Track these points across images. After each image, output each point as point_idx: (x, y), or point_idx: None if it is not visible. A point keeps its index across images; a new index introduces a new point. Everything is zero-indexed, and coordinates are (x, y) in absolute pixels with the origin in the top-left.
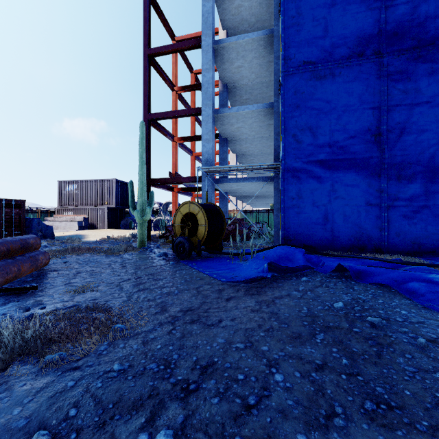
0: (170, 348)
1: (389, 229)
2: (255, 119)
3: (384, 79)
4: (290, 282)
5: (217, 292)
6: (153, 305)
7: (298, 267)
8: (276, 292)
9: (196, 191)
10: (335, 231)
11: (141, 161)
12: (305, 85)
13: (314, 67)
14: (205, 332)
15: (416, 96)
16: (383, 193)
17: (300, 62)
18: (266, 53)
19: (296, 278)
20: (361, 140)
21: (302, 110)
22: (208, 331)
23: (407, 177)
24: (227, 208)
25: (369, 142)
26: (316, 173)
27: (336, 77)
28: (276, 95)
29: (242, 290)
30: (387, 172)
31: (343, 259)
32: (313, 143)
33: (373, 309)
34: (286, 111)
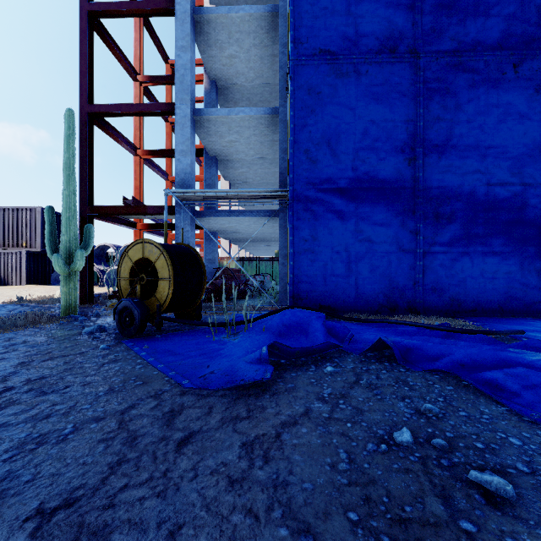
0: None
1: (426, 282)
2: (254, 131)
3: (419, 86)
4: (307, 379)
5: (163, 420)
6: None
7: (318, 347)
8: (284, 407)
9: (171, 229)
10: (361, 286)
11: (67, 174)
12: (322, 82)
13: (334, 59)
14: None
15: (456, 113)
16: (418, 235)
17: (316, 50)
18: (269, 41)
19: (316, 366)
20: (392, 164)
21: (317, 117)
22: None
23: (445, 215)
24: (216, 254)
25: (402, 167)
26: (336, 205)
27: (362, 77)
28: (282, 96)
29: (219, 408)
30: (423, 208)
31: (374, 325)
32: (333, 163)
33: (464, 440)
34: (296, 116)
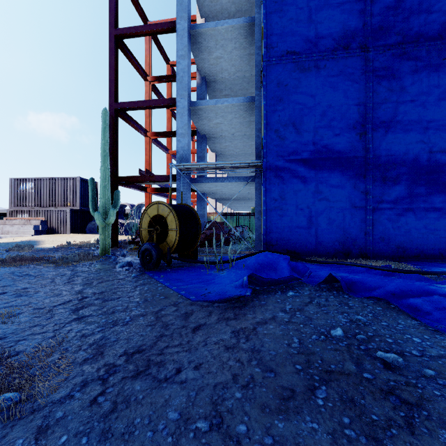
0: (82, 440)
1: (375, 233)
2: (235, 115)
3: (369, 74)
4: (274, 299)
5: (182, 317)
6: (86, 345)
7: (283, 279)
8: (258, 314)
9: (172, 191)
10: (320, 235)
11: (104, 155)
12: (288, 77)
13: (298, 58)
14: (151, 396)
15: (401, 94)
16: (368, 194)
17: (283, 52)
18: (247, 44)
19: (281, 292)
20: (346, 138)
21: (285, 104)
22: (156, 394)
23: (391, 178)
24: (205, 210)
25: (354, 141)
26: (300, 172)
27: (321, 70)
28: (257, 88)
29: (215, 313)
30: (372, 173)
31: (330, 266)
32: (297, 140)
33: (379, 337)
34: (268, 104)
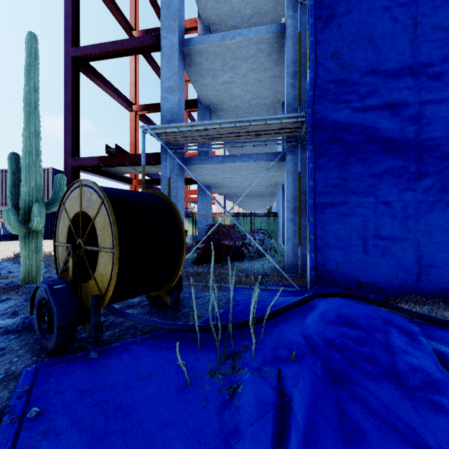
0: None
1: None
2: (252, 63)
3: None
4: None
5: None
6: None
7: None
8: None
9: None
10: (426, 254)
11: (27, 111)
12: None
13: None
14: None
15: None
16: None
17: None
18: None
19: None
20: None
21: (353, 2)
22: None
23: None
24: (210, 209)
25: None
26: (384, 131)
27: None
28: (290, 5)
29: None
30: None
31: None
32: (378, 68)
33: None
34: (319, 5)
